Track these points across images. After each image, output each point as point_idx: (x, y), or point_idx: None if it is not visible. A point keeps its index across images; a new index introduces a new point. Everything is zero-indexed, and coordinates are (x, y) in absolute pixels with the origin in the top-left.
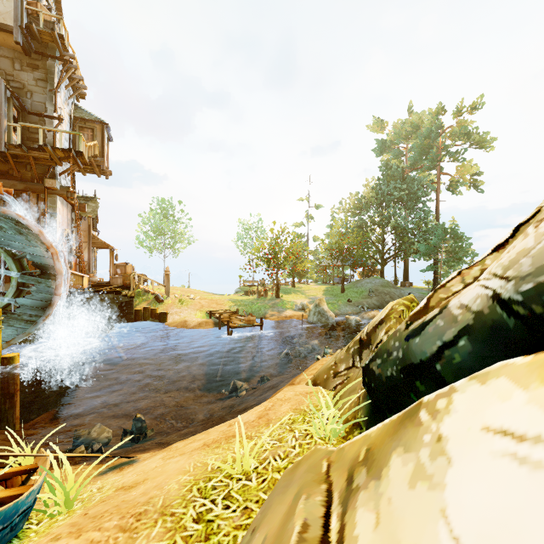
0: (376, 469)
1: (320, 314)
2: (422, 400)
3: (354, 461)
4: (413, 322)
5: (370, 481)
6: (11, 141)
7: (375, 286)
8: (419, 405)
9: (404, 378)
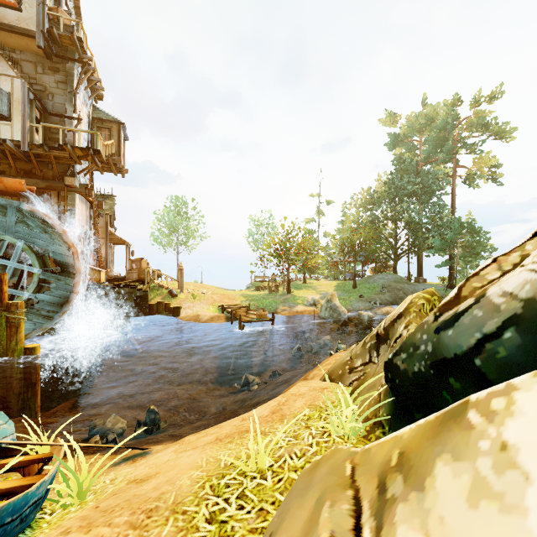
0: (417, 478)
1: (332, 309)
2: (468, 399)
3: (385, 465)
4: (443, 313)
5: (409, 492)
6: (34, 141)
7: (388, 282)
8: (465, 405)
9: (434, 374)
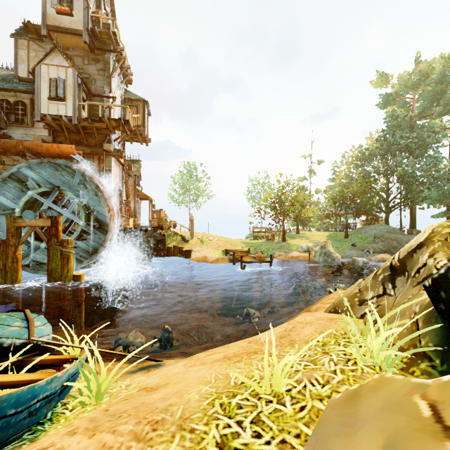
0: None
1: (326, 254)
2: None
3: None
4: None
5: None
6: (81, 116)
7: (380, 232)
8: None
9: None
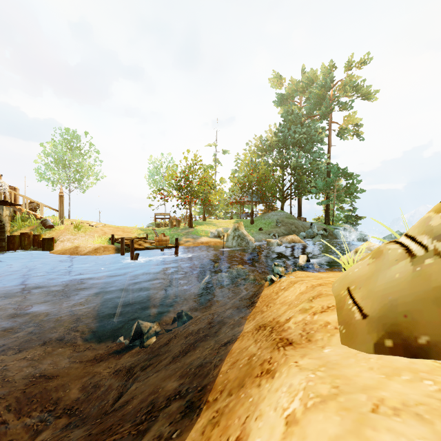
0: None
1: (240, 237)
2: None
3: None
4: None
5: None
6: None
7: (281, 218)
8: None
9: None
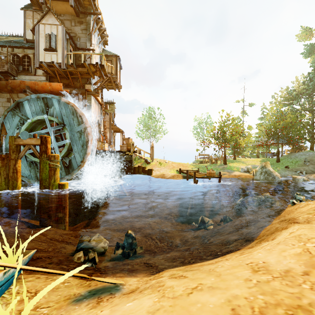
0: None
1: (267, 173)
2: None
3: None
4: None
5: None
6: (69, 63)
7: (309, 157)
8: None
9: None
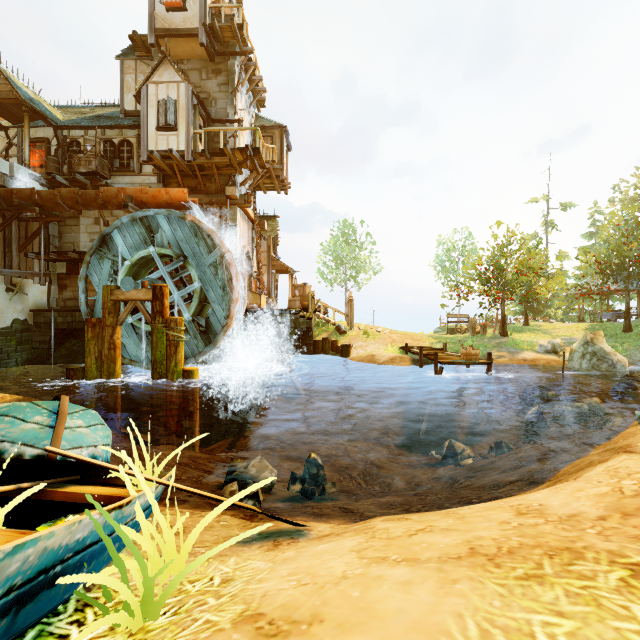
0: None
1: (597, 356)
2: None
3: None
4: None
5: None
6: (197, 150)
7: None
8: None
9: None
